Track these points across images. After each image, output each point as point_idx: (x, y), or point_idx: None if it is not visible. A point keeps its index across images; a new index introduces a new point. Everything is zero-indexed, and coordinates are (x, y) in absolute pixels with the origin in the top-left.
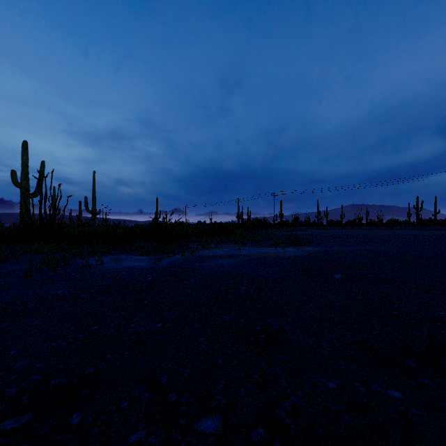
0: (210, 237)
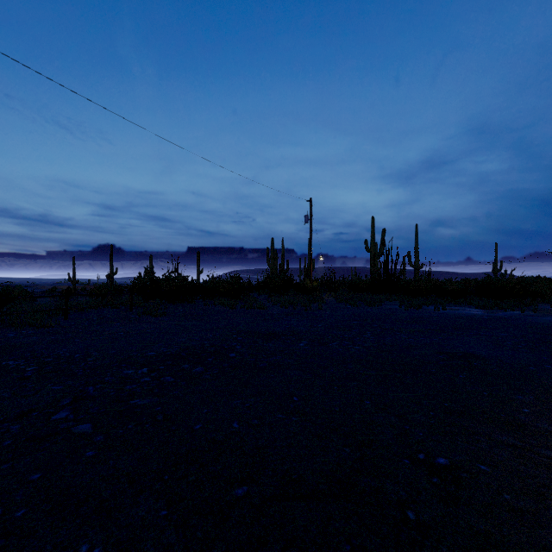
0: None
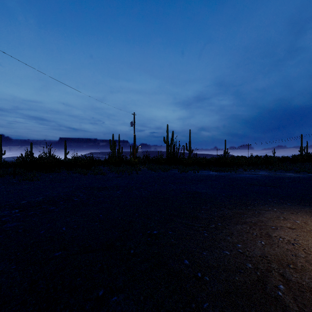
0: (255, 166)
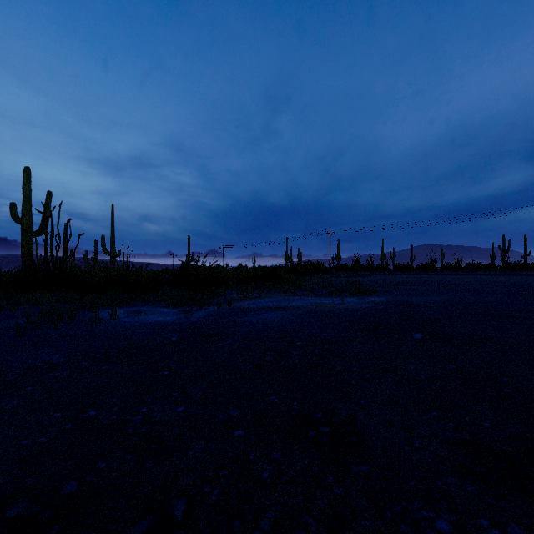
0: (252, 284)
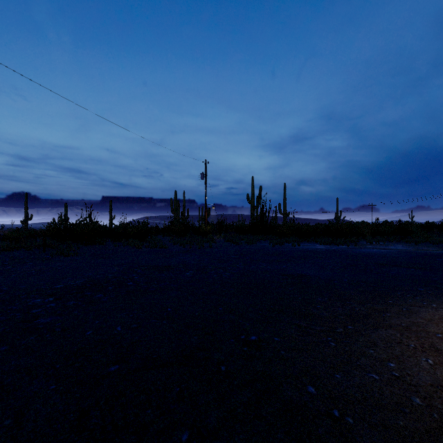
0: (384, 236)
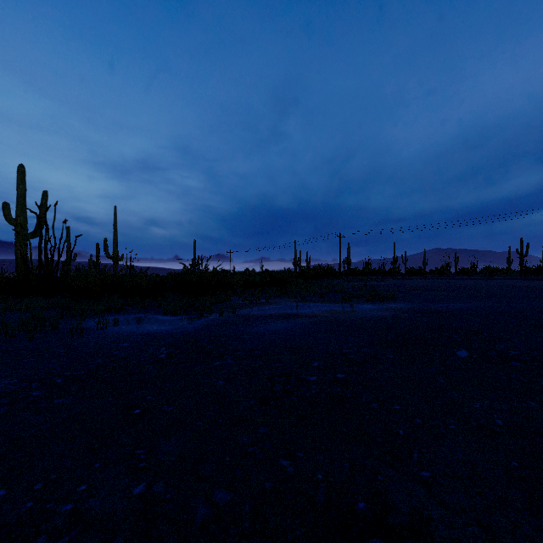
0: (259, 289)
